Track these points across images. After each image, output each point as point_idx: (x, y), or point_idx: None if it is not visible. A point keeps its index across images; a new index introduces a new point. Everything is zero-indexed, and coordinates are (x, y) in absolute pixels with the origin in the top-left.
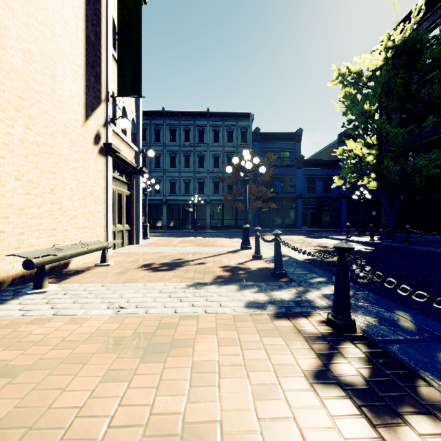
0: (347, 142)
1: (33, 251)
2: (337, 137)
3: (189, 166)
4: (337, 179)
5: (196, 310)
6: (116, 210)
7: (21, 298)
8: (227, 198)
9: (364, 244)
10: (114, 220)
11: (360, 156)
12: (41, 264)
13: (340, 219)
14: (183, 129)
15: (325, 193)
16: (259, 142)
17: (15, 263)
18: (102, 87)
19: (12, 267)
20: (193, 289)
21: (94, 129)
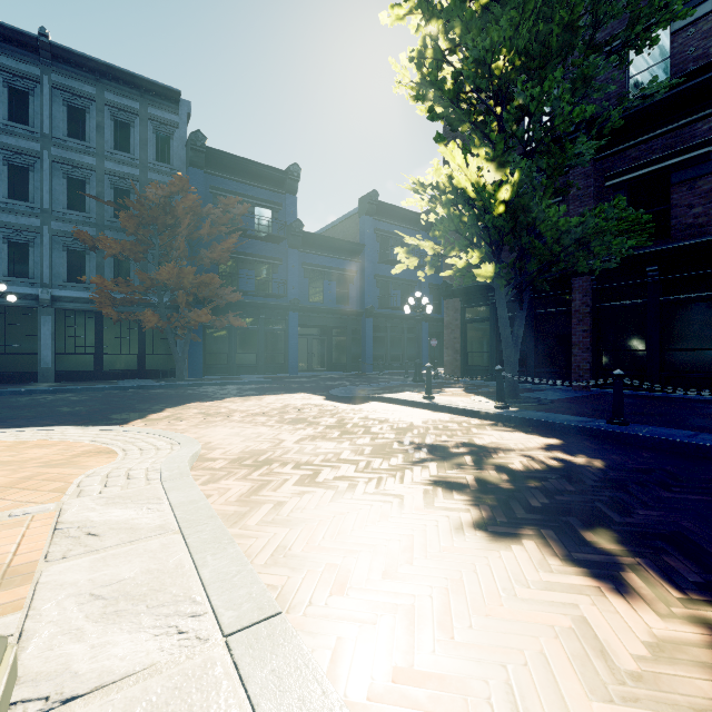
0: (444, 151)
1: None
2: (359, 203)
3: None
4: (404, 254)
5: None
6: None
7: None
8: (110, 295)
9: (497, 420)
10: None
11: (467, 193)
12: None
13: (363, 354)
14: None
15: (340, 305)
16: (204, 170)
17: None
18: None
19: None
20: None
21: None
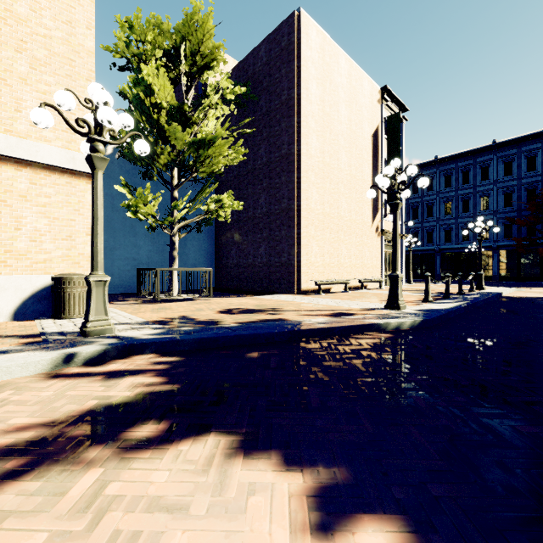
0: None
1: (359, 278)
2: None
3: (468, 210)
4: None
5: (406, 294)
6: (386, 263)
7: (358, 290)
8: (521, 243)
9: None
10: (385, 269)
11: None
12: (362, 282)
13: None
14: (460, 171)
15: None
16: None
17: (353, 282)
18: (379, 202)
19: (353, 283)
20: (411, 293)
21: (376, 225)
